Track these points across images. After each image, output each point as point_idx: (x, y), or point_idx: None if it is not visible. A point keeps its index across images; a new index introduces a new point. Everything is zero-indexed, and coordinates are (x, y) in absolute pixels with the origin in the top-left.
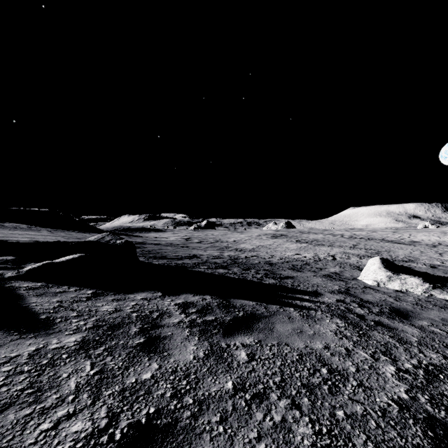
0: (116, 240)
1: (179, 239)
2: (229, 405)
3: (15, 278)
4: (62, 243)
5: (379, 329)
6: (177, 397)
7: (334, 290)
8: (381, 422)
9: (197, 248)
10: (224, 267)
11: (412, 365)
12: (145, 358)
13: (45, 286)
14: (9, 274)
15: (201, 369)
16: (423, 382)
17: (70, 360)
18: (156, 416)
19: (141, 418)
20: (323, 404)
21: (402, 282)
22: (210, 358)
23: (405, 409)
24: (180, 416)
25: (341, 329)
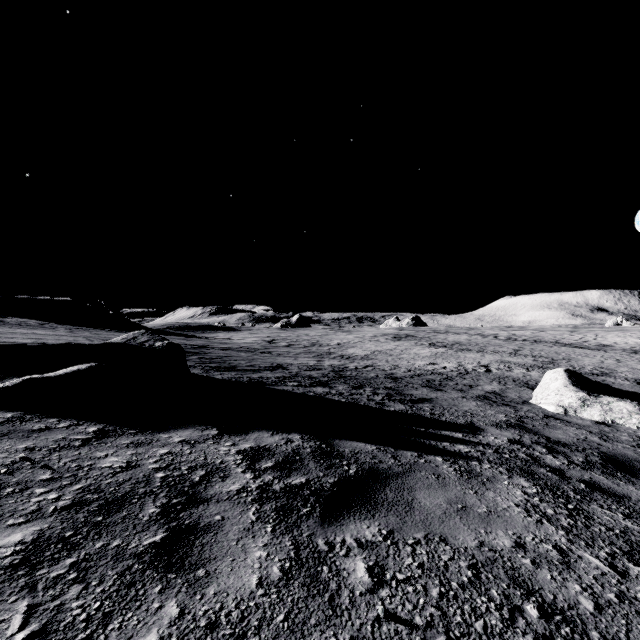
0: (155, 342)
1: (259, 342)
2: None
3: None
4: (74, 346)
5: (599, 498)
6: None
7: (500, 421)
8: None
9: (283, 354)
10: (323, 384)
11: None
12: (154, 586)
13: (17, 419)
14: None
15: (273, 618)
16: None
17: None
18: None
19: None
20: None
21: (605, 408)
22: (293, 581)
23: None
24: None
25: (533, 500)
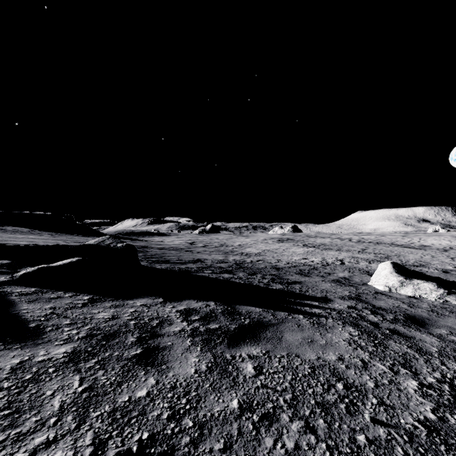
0: (117, 243)
1: (183, 243)
2: (234, 429)
3: (8, 283)
4: (61, 246)
5: (396, 338)
6: (175, 419)
7: (345, 295)
8: (409, 449)
9: (201, 252)
10: (229, 272)
11: (436, 379)
12: (141, 371)
13: (39, 292)
14: (2, 279)
15: (203, 385)
16: (450, 399)
17: (57, 374)
18: (150, 443)
19: (132, 446)
20: (341, 427)
21: (415, 287)
22: (213, 371)
23: (434, 432)
24: (178, 442)
25: (354, 338)
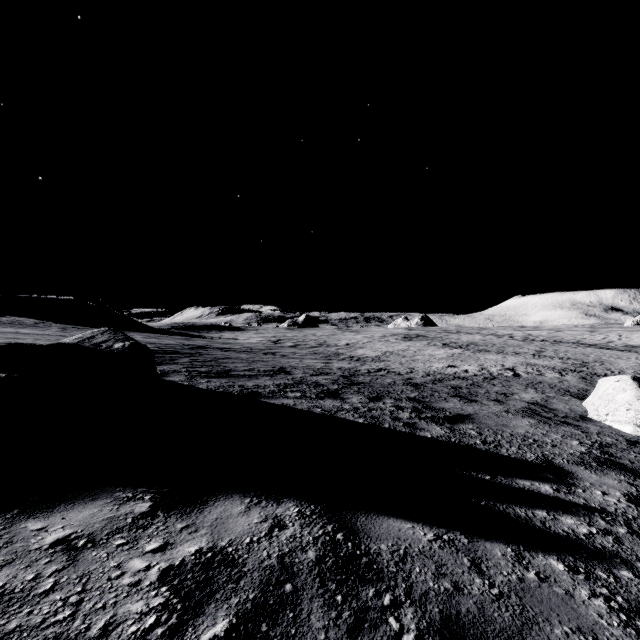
0: (115, 342)
1: (263, 342)
2: None
3: None
4: (25, 347)
5: None
6: None
7: (582, 454)
8: None
9: (288, 355)
10: (333, 394)
11: None
12: None
13: None
14: None
15: None
16: None
17: None
18: None
19: None
20: None
21: None
22: None
23: None
24: None
25: None
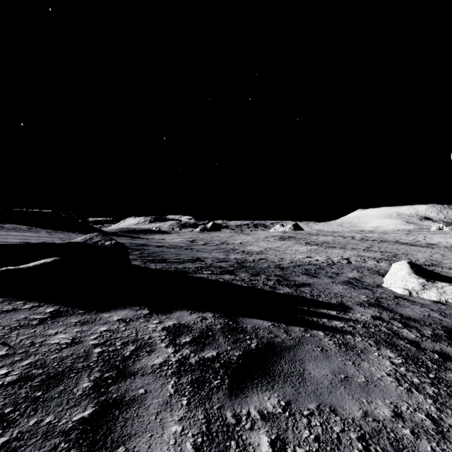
0: (105, 241)
1: (184, 241)
2: None
3: None
4: (47, 244)
5: None
6: None
7: (363, 301)
8: None
9: (201, 250)
10: (230, 272)
11: None
12: None
13: None
14: None
15: None
16: None
17: None
18: None
19: None
20: None
21: (440, 291)
22: None
23: None
24: None
25: (400, 370)
